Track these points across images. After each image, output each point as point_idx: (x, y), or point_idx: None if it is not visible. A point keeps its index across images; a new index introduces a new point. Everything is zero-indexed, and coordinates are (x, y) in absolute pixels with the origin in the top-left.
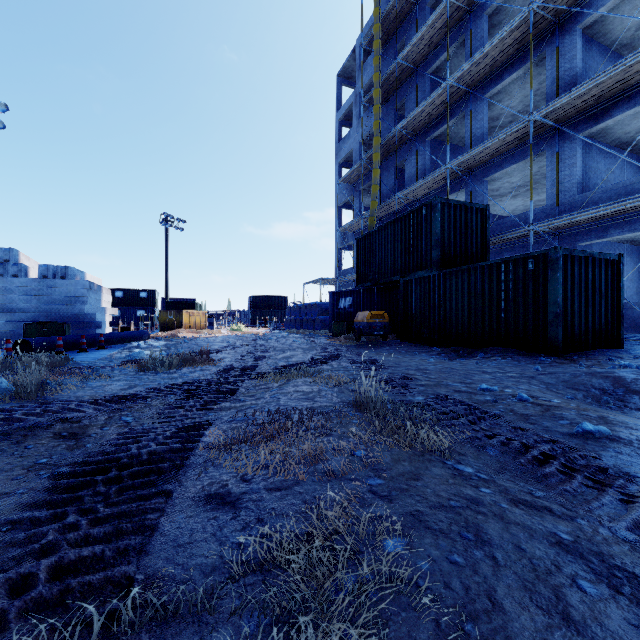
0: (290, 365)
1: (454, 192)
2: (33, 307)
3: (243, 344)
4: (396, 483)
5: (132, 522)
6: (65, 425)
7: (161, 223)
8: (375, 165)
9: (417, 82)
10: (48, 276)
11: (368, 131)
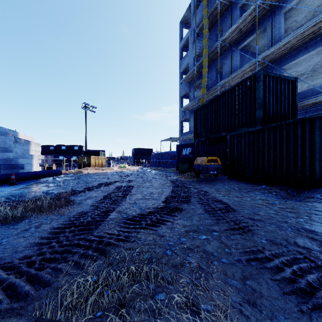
0: (141, 217)
1: None
2: None
3: (116, 180)
4: None
5: None
6: None
7: (82, 108)
8: (204, 66)
9: (231, 13)
10: None
11: (199, 50)
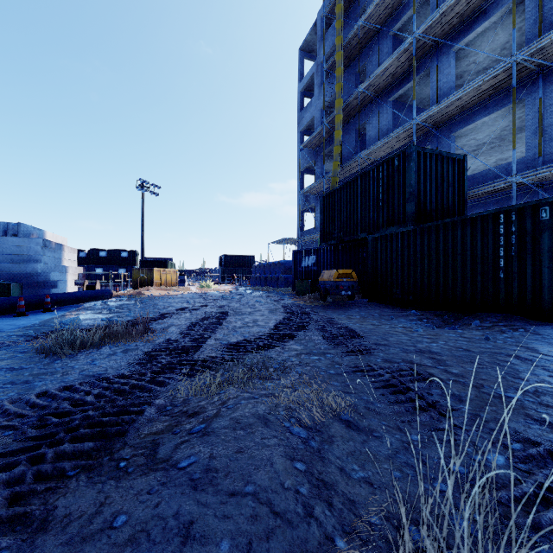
0: (245, 342)
1: None
2: None
3: (202, 305)
4: None
5: None
6: None
7: (137, 188)
8: (337, 126)
9: (379, 44)
10: None
11: (329, 98)
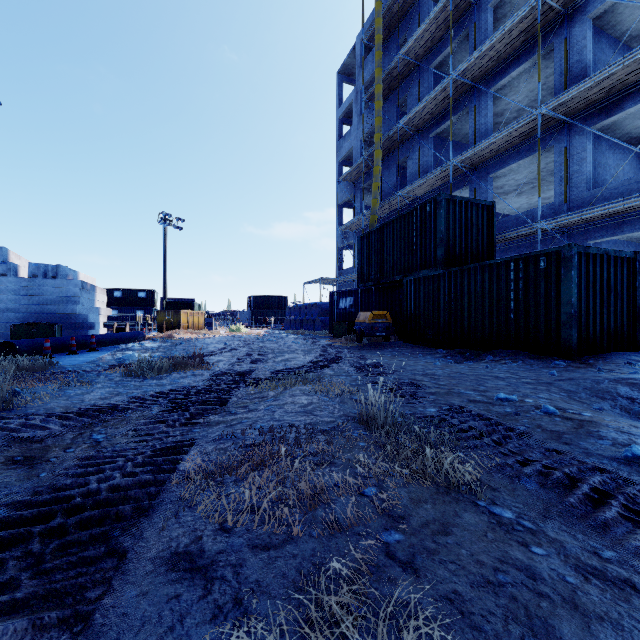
0: (288, 369)
1: (457, 189)
2: (23, 307)
3: (240, 346)
4: (420, 539)
5: (60, 608)
6: (23, 446)
7: (159, 222)
8: (376, 162)
9: (419, 77)
10: (38, 275)
11: (369, 128)
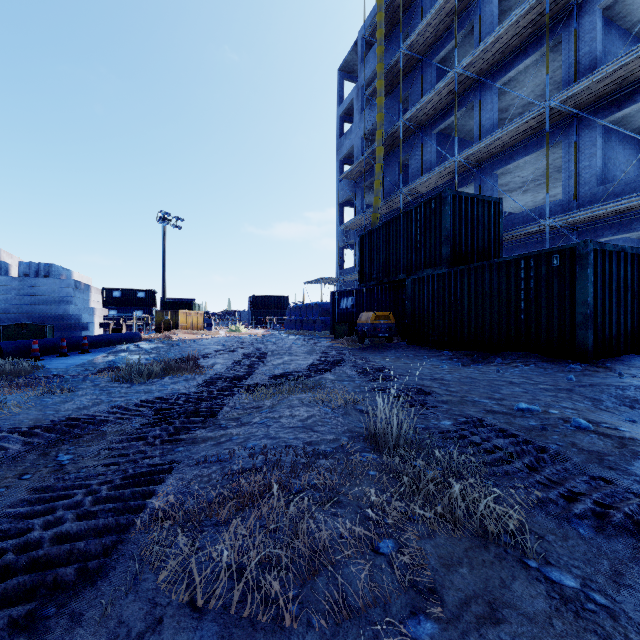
0: (287, 374)
1: (461, 187)
2: (14, 307)
3: (239, 347)
4: (461, 632)
5: None
6: None
7: (158, 221)
8: (378, 159)
9: (422, 73)
10: (30, 274)
11: (370, 126)
